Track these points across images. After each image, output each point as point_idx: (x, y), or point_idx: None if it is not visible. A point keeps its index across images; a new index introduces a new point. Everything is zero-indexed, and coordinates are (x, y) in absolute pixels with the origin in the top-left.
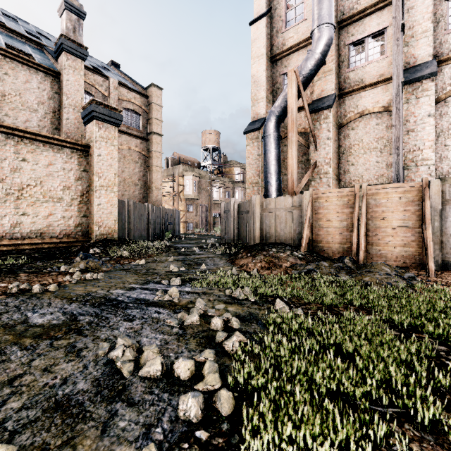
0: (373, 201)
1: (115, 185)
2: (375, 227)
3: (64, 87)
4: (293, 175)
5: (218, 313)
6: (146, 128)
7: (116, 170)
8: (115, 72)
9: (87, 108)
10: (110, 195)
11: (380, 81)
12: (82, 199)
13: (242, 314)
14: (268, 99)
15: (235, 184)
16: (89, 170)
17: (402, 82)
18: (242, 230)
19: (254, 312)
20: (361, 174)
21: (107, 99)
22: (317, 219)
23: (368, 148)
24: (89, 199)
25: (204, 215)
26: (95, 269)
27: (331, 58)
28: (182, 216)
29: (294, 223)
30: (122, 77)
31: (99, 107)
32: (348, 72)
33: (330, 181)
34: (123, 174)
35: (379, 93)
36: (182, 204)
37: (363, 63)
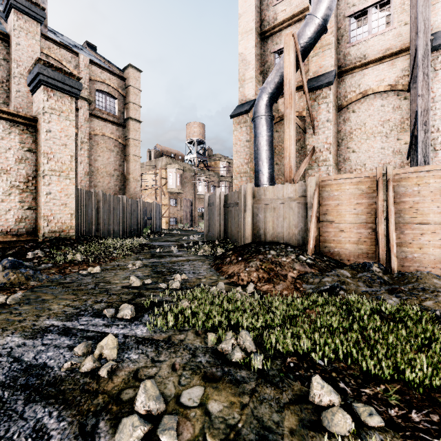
0: (402, 189)
1: (71, 170)
2: (404, 223)
3: (13, 52)
4: (291, 159)
5: (186, 429)
6: (123, 113)
7: (73, 152)
8: (90, 53)
9: (33, 70)
10: (64, 182)
11: (387, 55)
12: (27, 187)
13: (244, 435)
14: (257, 80)
15: (221, 179)
16: (36, 150)
17: (431, 40)
18: (229, 226)
19: (269, 422)
20: (364, 162)
21: None
22: (325, 212)
23: (371, 132)
24: (37, 187)
25: (188, 209)
26: (16, 285)
27: (330, 30)
28: (165, 211)
29: (295, 217)
30: (97, 59)
31: (48, 69)
32: (348, 48)
33: (330, 169)
34: (96, 163)
35: (385, 69)
36: (165, 197)
37: (365, 36)
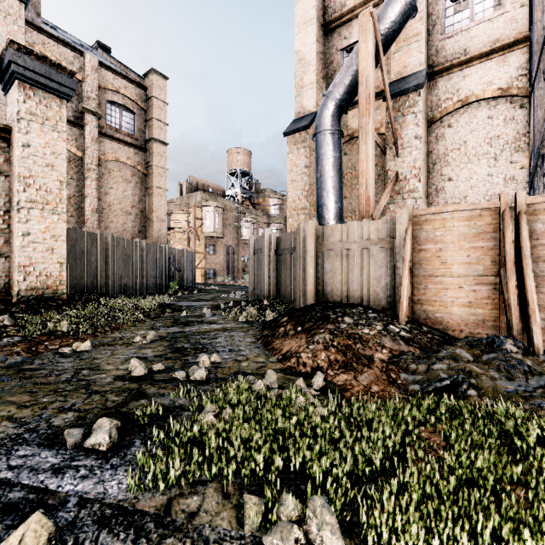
0: (540, 226)
1: (61, 202)
2: (544, 276)
3: None
4: (369, 187)
5: None
6: (143, 133)
7: (63, 176)
8: (101, 56)
9: (3, 58)
10: (50, 219)
11: (496, 49)
12: None
13: None
14: (319, 86)
15: (271, 220)
16: (9, 173)
17: None
18: (282, 280)
19: None
20: (464, 194)
21: (81, 84)
22: (422, 261)
23: (474, 154)
24: (10, 226)
25: (229, 259)
26: None
27: (419, 16)
28: (201, 260)
29: (377, 267)
30: (110, 62)
31: (25, 57)
32: (443, 40)
33: (420, 203)
34: (108, 197)
35: (493, 68)
36: (201, 243)
37: (466, 25)
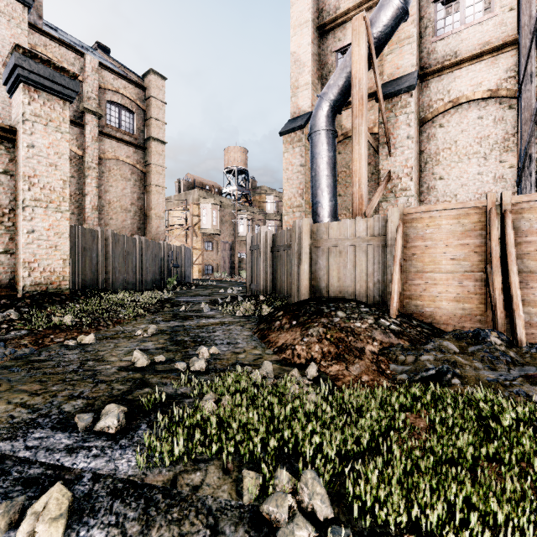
0: (525, 224)
1: (64, 200)
2: (528, 272)
3: None
4: (362, 186)
5: None
6: (142, 132)
7: (66, 175)
8: (101, 56)
9: (9, 62)
10: (54, 217)
11: (486, 51)
12: (1, 223)
13: None
14: (314, 87)
15: (267, 217)
16: (14, 172)
17: None
18: (278, 276)
19: None
20: (455, 192)
21: (82, 85)
22: (412, 257)
23: (465, 153)
24: (15, 223)
25: (226, 255)
26: None
27: (411, 19)
28: (198, 256)
29: (369, 264)
30: (110, 63)
31: (30, 61)
32: (434, 43)
33: (412, 201)
34: (108, 195)
35: (483, 70)
36: (198, 240)
37: (456, 27)
